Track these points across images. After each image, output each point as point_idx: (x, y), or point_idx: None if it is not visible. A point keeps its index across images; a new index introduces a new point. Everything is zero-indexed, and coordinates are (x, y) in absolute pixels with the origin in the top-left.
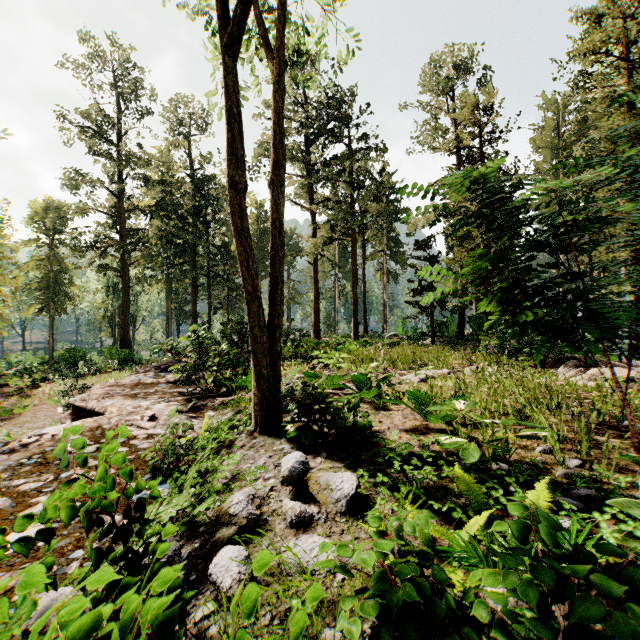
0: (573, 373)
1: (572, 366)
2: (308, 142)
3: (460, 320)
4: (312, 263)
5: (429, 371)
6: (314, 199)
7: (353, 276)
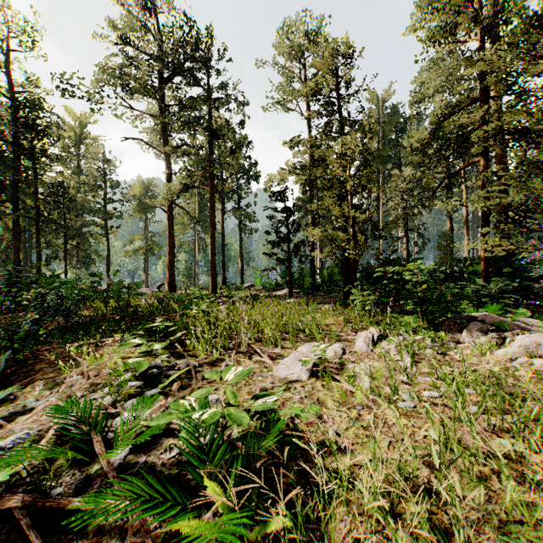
0: (484, 339)
1: (478, 329)
2: (162, 80)
3: (311, 272)
4: (166, 210)
5: (314, 348)
6: (170, 144)
7: (211, 226)
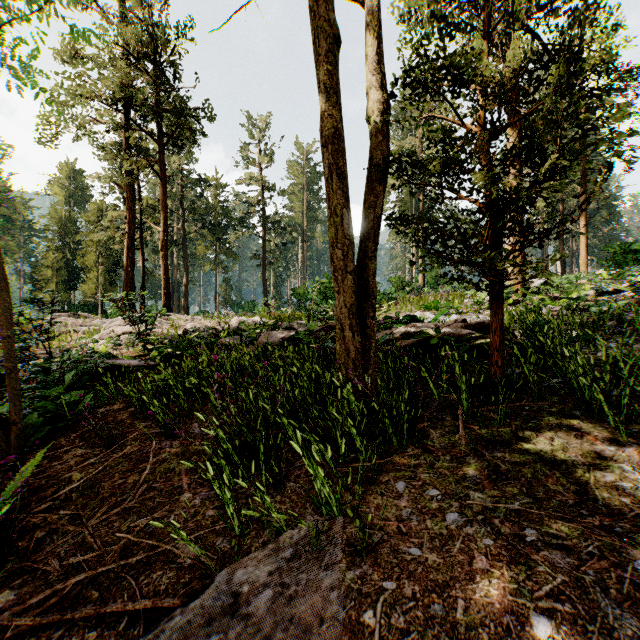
0: None
1: None
2: None
3: None
4: None
5: None
6: None
7: None
